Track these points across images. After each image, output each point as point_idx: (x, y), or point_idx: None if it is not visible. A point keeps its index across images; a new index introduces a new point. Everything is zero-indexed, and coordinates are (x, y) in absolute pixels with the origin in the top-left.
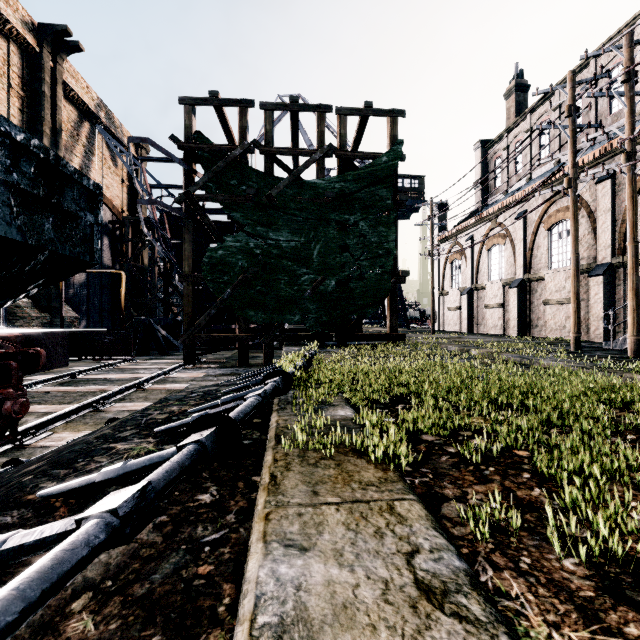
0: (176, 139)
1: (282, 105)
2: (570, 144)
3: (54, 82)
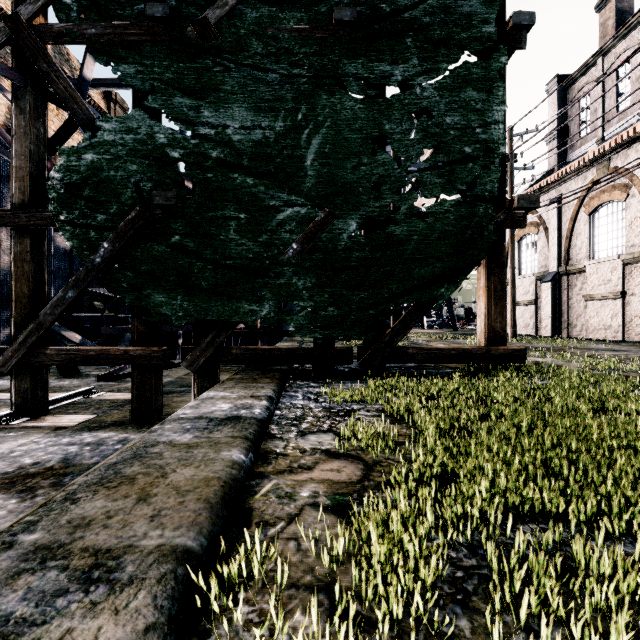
0: None
1: None
2: None
3: None
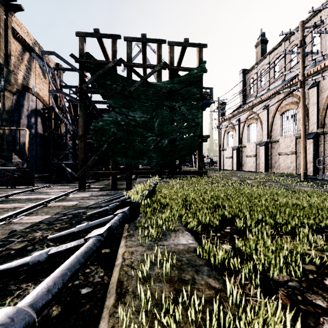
0: (74, 56)
1: (137, 38)
2: (301, 63)
3: (6, 27)
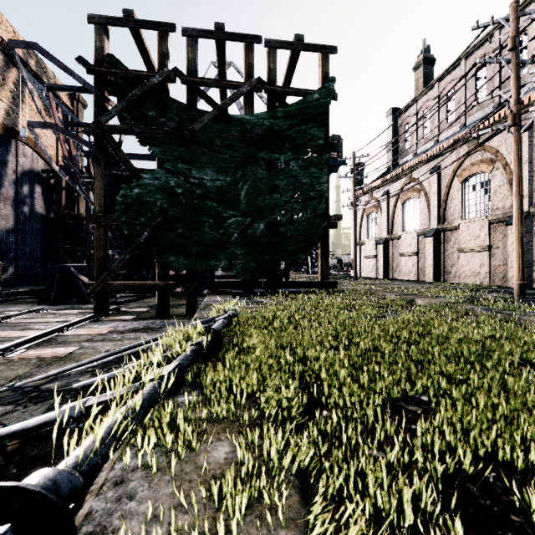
0: (84, 61)
1: (206, 32)
2: (513, 79)
3: None
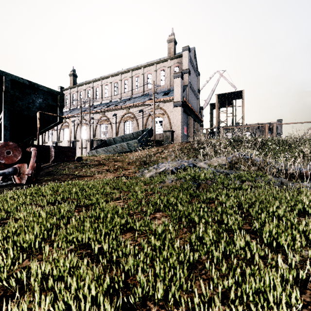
0: None
1: None
2: (81, 114)
3: None
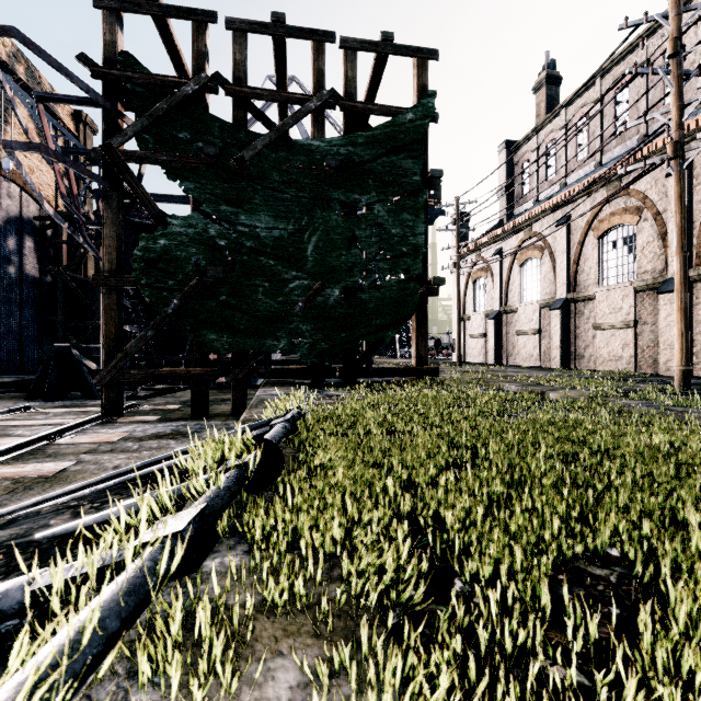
0: (88, 61)
1: (260, 25)
2: (674, 96)
3: None
